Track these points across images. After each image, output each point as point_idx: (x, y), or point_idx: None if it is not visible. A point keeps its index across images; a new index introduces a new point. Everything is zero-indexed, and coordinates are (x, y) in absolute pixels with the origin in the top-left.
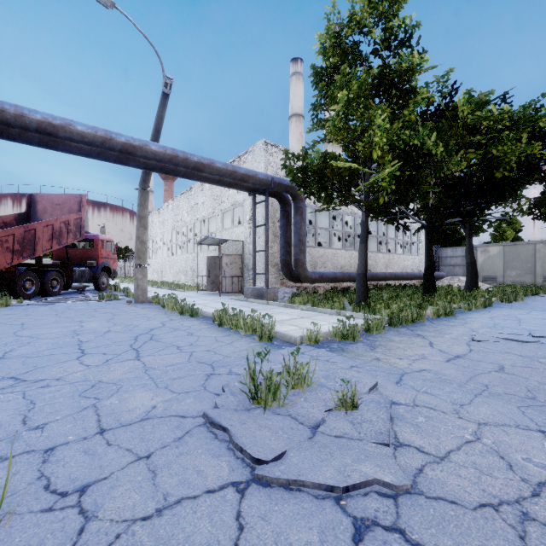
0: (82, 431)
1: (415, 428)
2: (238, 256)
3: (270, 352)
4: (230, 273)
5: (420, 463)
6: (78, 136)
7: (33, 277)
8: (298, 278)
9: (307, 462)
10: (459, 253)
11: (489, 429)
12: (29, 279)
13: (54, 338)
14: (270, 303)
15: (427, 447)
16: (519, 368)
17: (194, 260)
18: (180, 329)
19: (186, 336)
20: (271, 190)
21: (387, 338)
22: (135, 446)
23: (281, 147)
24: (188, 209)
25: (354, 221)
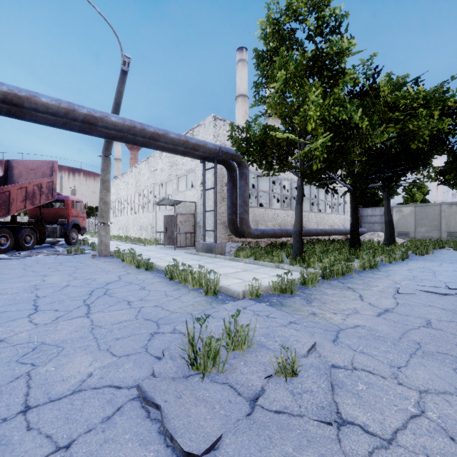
0: (4, 409)
1: (356, 399)
2: (191, 215)
3: (214, 307)
4: (184, 230)
5: (366, 449)
6: (43, 107)
7: (8, 234)
8: (242, 234)
9: (244, 454)
10: (377, 213)
11: (431, 399)
12: (4, 235)
13: (13, 293)
14: (218, 256)
15: (372, 425)
16: (444, 322)
17: (153, 218)
18: (134, 283)
19: (138, 290)
20: (219, 158)
21: (321, 291)
22: (56, 431)
23: (228, 121)
24: (149, 174)
25: (290, 185)
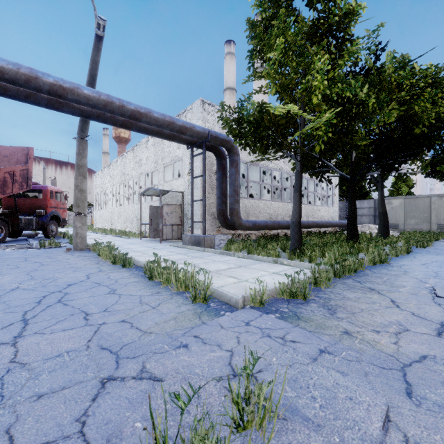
0: None
1: None
2: (178, 206)
3: (204, 323)
4: (170, 221)
5: None
6: None
7: None
8: (232, 226)
9: None
10: (365, 205)
11: None
12: None
13: None
14: (207, 250)
15: None
16: None
17: (139, 210)
18: (103, 284)
19: (105, 295)
20: (208, 144)
21: (340, 294)
22: None
23: (218, 106)
24: (134, 164)
25: (281, 176)
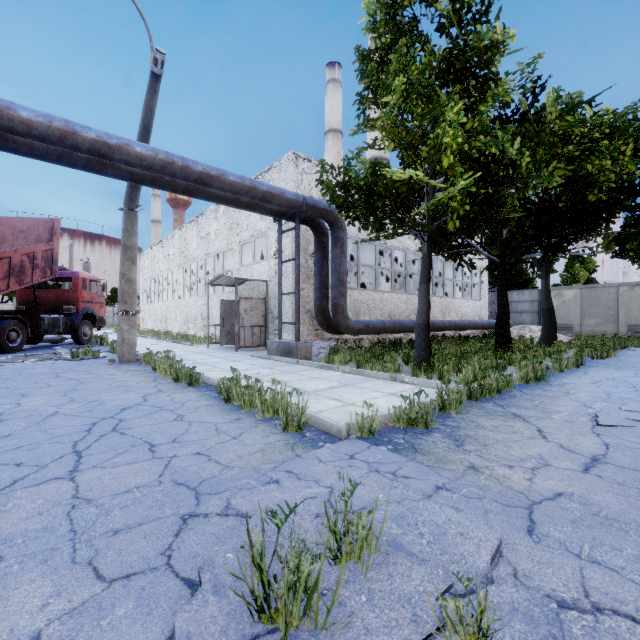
0: None
1: None
2: (260, 300)
3: (299, 456)
4: (250, 322)
5: None
6: (23, 125)
7: None
8: (337, 328)
9: None
10: (526, 298)
11: None
12: None
13: None
14: (301, 362)
15: None
16: None
17: (205, 305)
18: (166, 409)
19: (171, 422)
20: (303, 215)
21: (473, 421)
22: None
23: (316, 161)
24: (199, 241)
25: (405, 257)
